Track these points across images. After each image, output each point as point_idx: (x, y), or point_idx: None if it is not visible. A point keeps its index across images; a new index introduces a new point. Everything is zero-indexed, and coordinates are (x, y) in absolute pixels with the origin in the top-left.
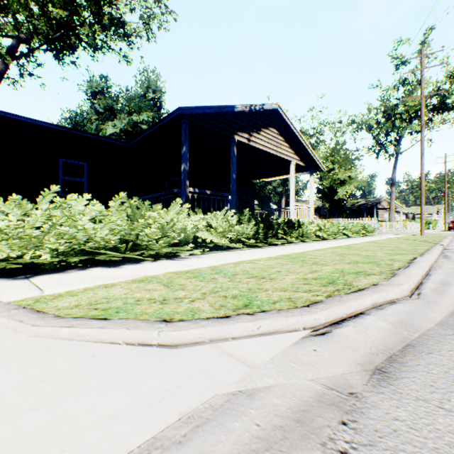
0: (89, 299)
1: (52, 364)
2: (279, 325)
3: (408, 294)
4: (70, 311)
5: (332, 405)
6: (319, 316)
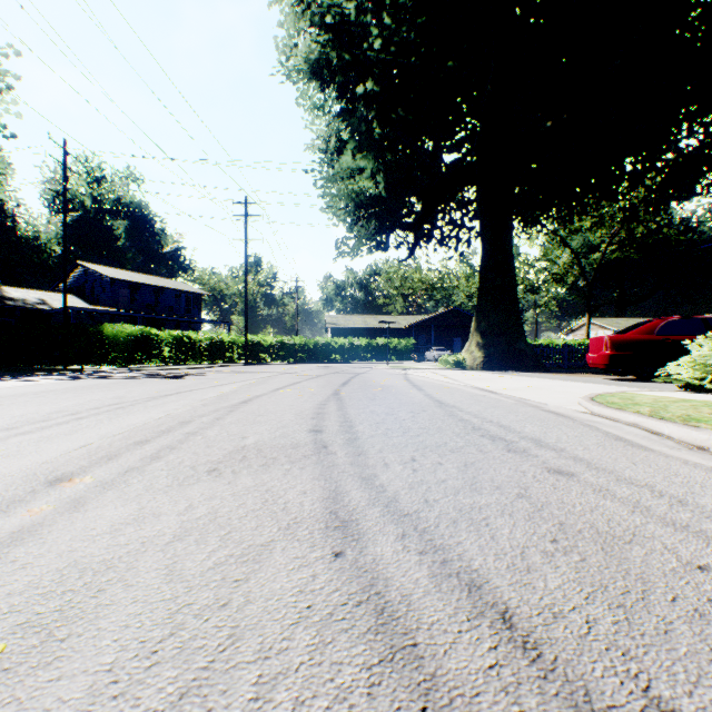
0: (629, 395)
1: (568, 398)
2: (587, 406)
3: (699, 446)
4: (608, 394)
5: (535, 407)
6: (595, 408)
